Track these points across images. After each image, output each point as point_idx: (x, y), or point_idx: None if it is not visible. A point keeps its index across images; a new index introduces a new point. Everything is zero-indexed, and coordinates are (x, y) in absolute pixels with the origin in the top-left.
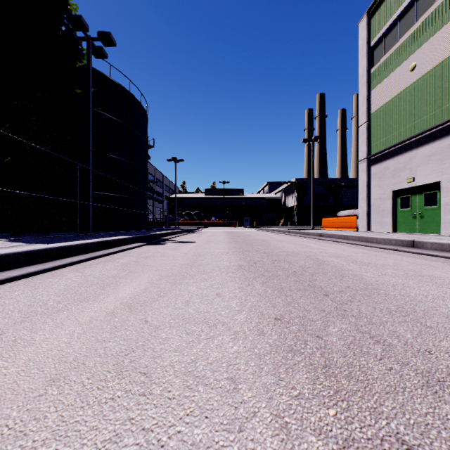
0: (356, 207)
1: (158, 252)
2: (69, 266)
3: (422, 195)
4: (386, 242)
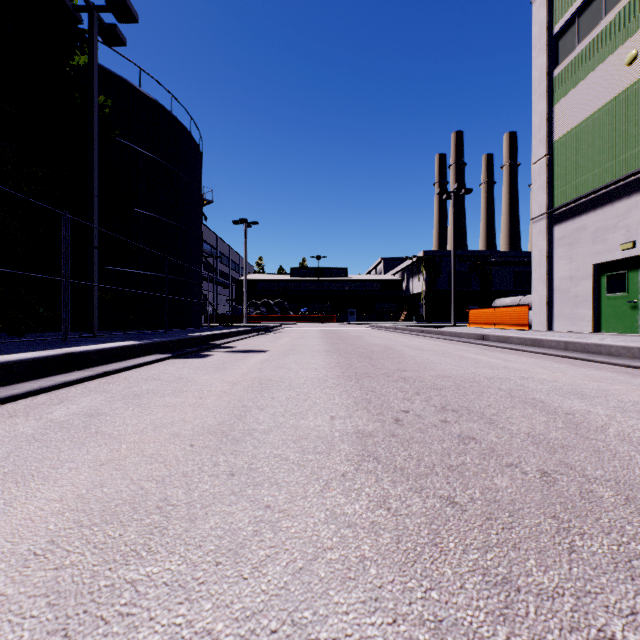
0: (514, 293)
1: (178, 377)
2: None
3: None
4: (634, 354)
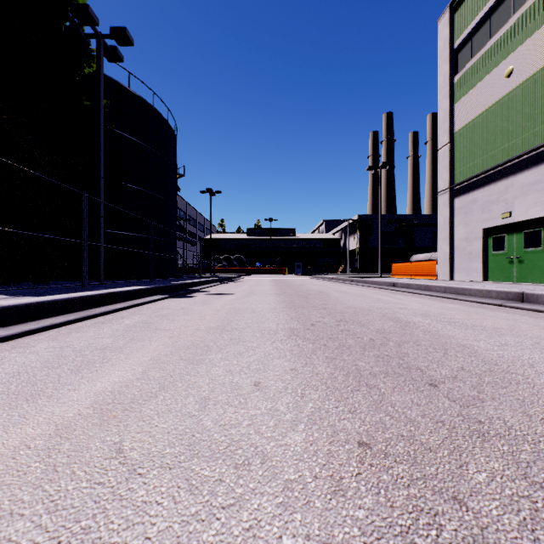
0: (432, 250)
1: (181, 308)
2: (49, 330)
3: (521, 234)
4: (483, 294)
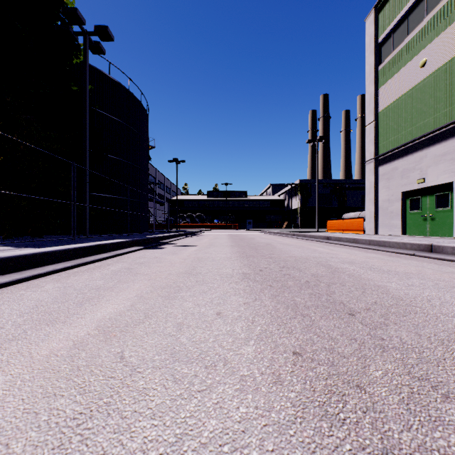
0: (361, 209)
1: (155, 257)
2: (52, 274)
3: (433, 197)
4: (400, 246)
